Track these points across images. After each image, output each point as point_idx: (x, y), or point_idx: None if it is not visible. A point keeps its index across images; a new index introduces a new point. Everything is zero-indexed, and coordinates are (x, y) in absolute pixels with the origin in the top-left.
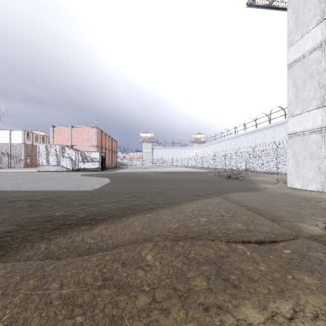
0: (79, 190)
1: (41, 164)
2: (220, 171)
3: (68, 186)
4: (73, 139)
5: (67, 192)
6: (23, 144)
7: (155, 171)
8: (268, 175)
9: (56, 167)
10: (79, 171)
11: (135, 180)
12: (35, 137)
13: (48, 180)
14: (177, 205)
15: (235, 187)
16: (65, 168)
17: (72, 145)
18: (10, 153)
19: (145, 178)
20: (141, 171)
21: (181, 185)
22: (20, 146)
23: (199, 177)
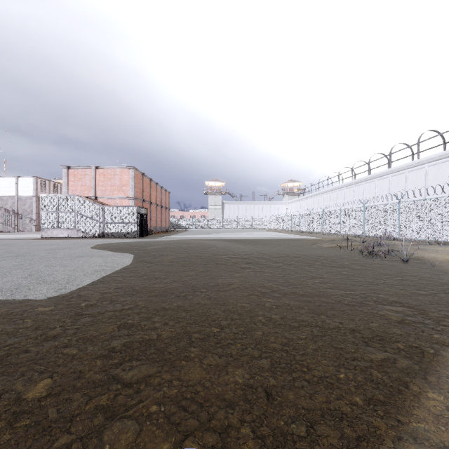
0: (7, 302)
1: (46, 226)
2: (336, 238)
3: (5, 282)
4: (97, 187)
5: None
6: (34, 197)
7: (226, 238)
8: (440, 247)
9: (69, 232)
10: (103, 238)
11: (184, 260)
12: (54, 187)
13: (5, 260)
14: None
15: (424, 284)
16: (83, 233)
17: (96, 196)
18: (17, 210)
19: (207, 253)
20: (203, 238)
21: (284, 276)
22: (30, 200)
23: (309, 250)
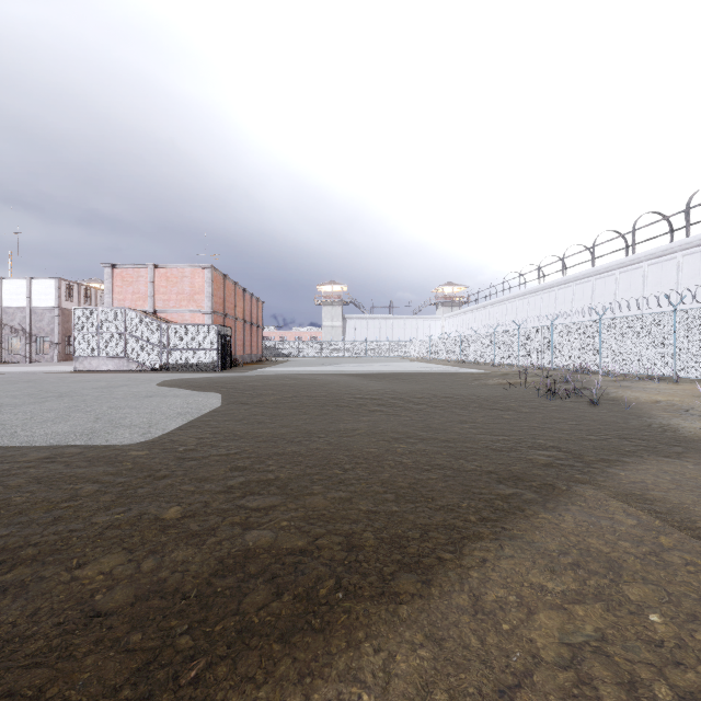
0: (90, 447)
1: (81, 354)
2: (511, 372)
3: (73, 426)
4: (157, 295)
5: (39, 456)
6: (56, 309)
7: (349, 371)
8: (653, 384)
9: (116, 362)
10: (168, 372)
11: (292, 401)
12: (86, 293)
13: (49, 401)
14: (450, 561)
15: (601, 429)
16: (136, 365)
17: (154, 309)
18: (29, 330)
19: (323, 392)
20: (315, 371)
21: (425, 420)
22: (50, 314)
23: (467, 388)
